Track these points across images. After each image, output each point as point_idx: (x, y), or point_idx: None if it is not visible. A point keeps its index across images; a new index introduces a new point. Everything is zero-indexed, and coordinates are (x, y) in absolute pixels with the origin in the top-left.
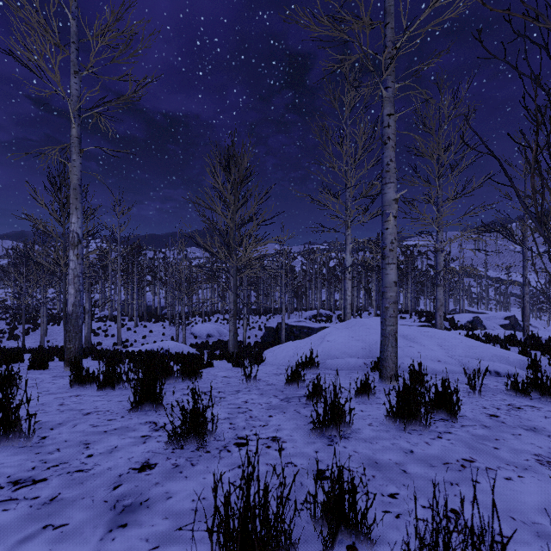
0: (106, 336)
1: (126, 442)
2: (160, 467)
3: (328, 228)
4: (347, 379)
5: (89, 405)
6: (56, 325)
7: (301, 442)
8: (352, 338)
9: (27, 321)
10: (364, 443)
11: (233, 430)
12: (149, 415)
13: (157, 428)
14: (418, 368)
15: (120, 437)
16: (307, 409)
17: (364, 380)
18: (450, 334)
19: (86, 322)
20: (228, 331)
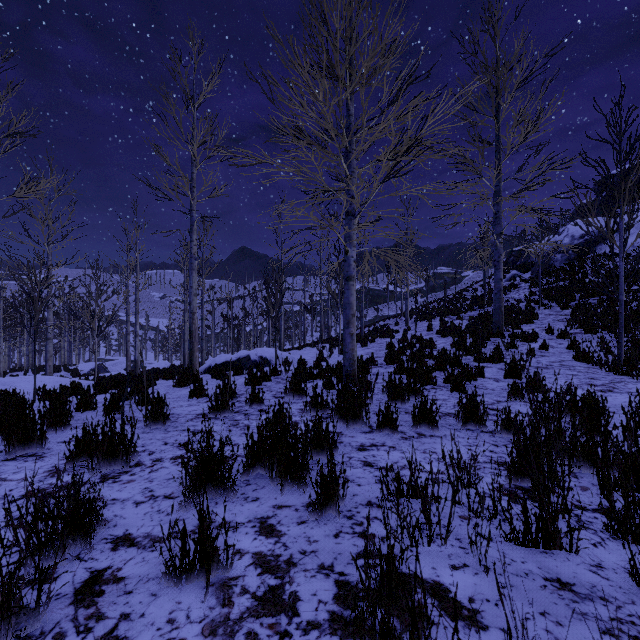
0: None
1: None
2: None
3: None
4: None
5: None
6: None
7: None
8: None
9: None
10: None
11: None
12: None
13: None
14: None
15: None
16: None
17: None
18: (48, 377)
19: None
20: None
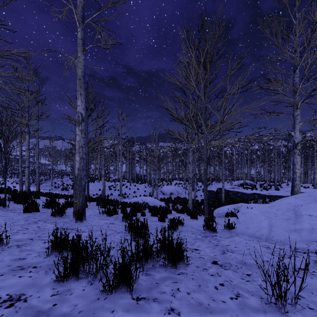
0: (115, 190)
1: None
2: None
3: (273, 112)
4: None
5: None
6: (92, 183)
7: None
8: None
9: None
10: None
11: None
12: None
13: None
14: None
15: None
16: None
17: None
18: None
19: (102, 182)
20: (183, 191)
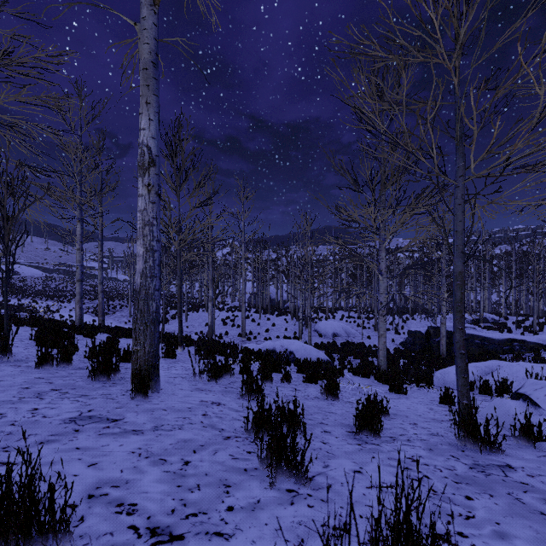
0: (233, 326)
1: None
2: None
3: None
4: None
5: None
6: (195, 312)
7: None
8: None
9: (175, 307)
10: None
11: None
12: None
13: None
14: None
15: None
16: None
17: None
18: None
19: (209, 310)
20: (357, 332)
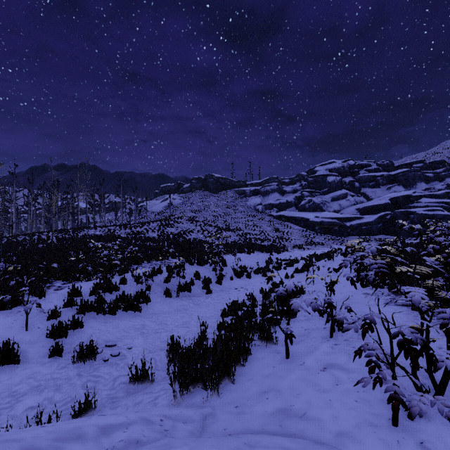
0: None
1: None
2: None
3: None
4: None
5: None
6: None
7: None
8: None
9: None
10: None
11: None
12: None
13: None
14: None
15: None
16: None
17: None
18: None
19: None
20: None
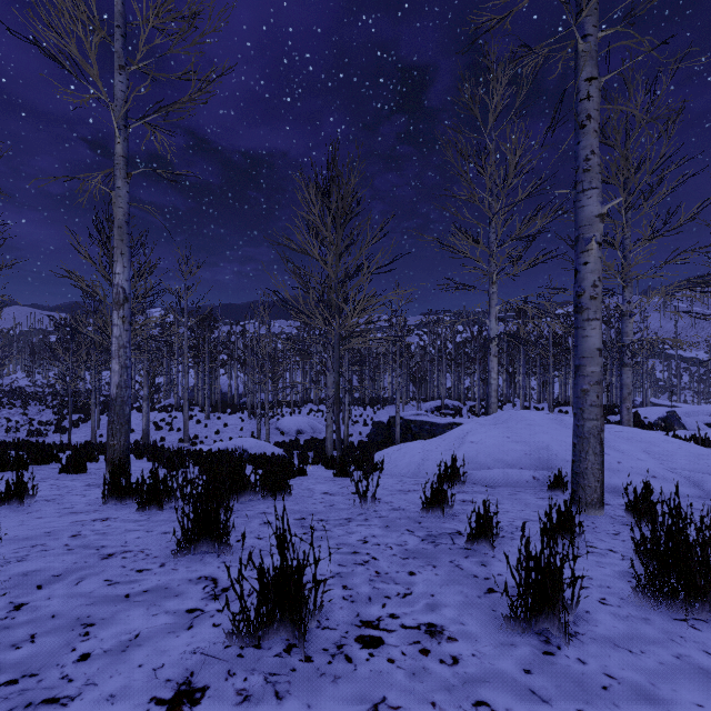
0: (170, 430)
1: (157, 623)
2: (212, 701)
3: (463, 285)
4: (516, 503)
5: (116, 539)
6: None
7: (487, 643)
8: (508, 439)
9: (77, 410)
10: (617, 652)
11: (351, 604)
12: (206, 563)
13: (217, 592)
14: (645, 491)
15: (150, 612)
16: (472, 560)
17: (544, 505)
18: (658, 435)
19: (144, 412)
20: (324, 427)
